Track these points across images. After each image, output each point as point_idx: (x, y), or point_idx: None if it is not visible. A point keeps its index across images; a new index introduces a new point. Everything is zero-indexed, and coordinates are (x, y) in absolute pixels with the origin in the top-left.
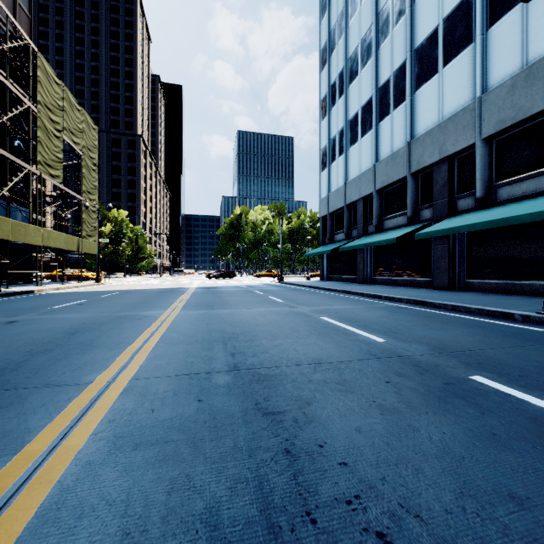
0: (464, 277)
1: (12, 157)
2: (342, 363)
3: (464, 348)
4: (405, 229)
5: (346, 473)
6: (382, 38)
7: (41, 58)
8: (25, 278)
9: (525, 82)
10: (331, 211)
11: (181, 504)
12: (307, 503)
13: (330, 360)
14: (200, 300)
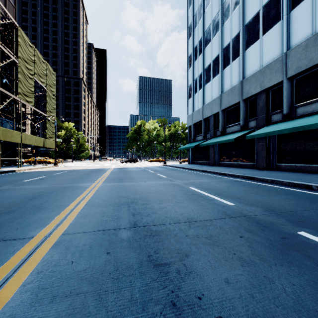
0: (275, 162)
1: (2, 90)
2: (208, 221)
3: (287, 209)
4: (239, 133)
5: None
6: (225, 19)
7: (20, 30)
8: (11, 162)
9: (314, 42)
10: (194, 122)
11: None
12: None
13: (199, 219)
14: (115, 176)
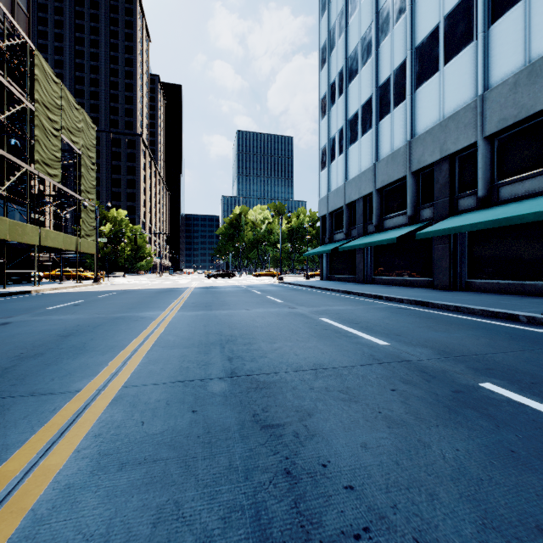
0: (465, 277)
1: (9, 156)
2: (345, 368)
3: (471, 351)
4: (405, 228)
5: (353, 500)
6: (382, 37)
7: (39, 56)
8: (23, 278)
9: (528, 79)
10: (331, 210)
11: (167, 539)
12: (310, 538)
13: (331, 366)
14: (198, 300)
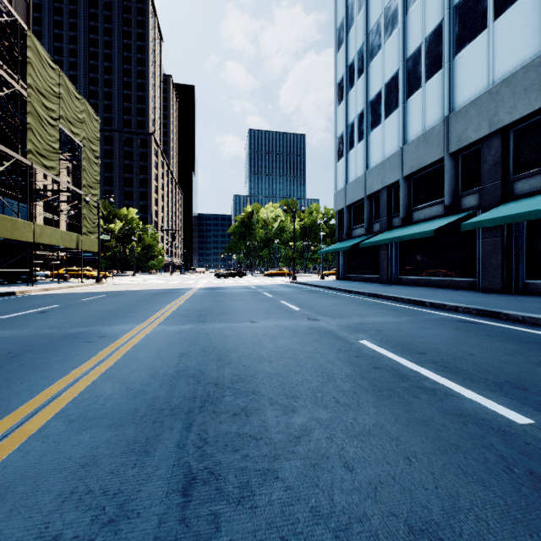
0: (523, 277)
1: None
2: None
3: None
4: (442, 219)
5: None
6: (410, 1)
7: (32, 38)
8: (22, 277)
9: None
10: (349, 203)
11: None
12: None
13: None
14: (194, 306)
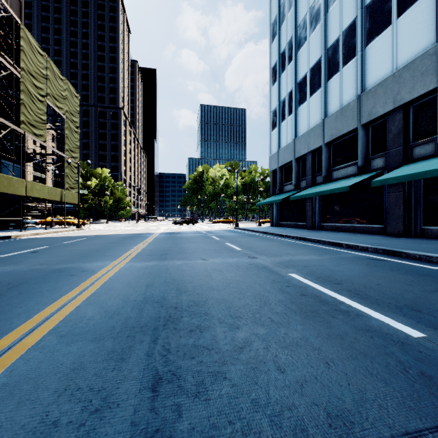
0: (420, 224)
1: None
2: None
3: None
4: (355, 178)
5: None
6: (330, 2)
7: (24, 30)
8: (16, 224)
9: None
10: (281, 165)
11: None
12: None
13: (371, 426)
14: (157, 247)
